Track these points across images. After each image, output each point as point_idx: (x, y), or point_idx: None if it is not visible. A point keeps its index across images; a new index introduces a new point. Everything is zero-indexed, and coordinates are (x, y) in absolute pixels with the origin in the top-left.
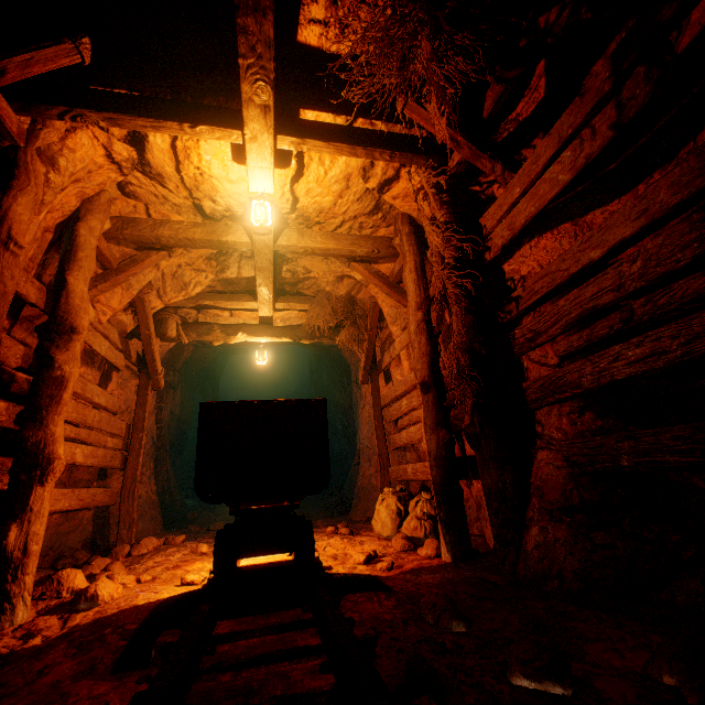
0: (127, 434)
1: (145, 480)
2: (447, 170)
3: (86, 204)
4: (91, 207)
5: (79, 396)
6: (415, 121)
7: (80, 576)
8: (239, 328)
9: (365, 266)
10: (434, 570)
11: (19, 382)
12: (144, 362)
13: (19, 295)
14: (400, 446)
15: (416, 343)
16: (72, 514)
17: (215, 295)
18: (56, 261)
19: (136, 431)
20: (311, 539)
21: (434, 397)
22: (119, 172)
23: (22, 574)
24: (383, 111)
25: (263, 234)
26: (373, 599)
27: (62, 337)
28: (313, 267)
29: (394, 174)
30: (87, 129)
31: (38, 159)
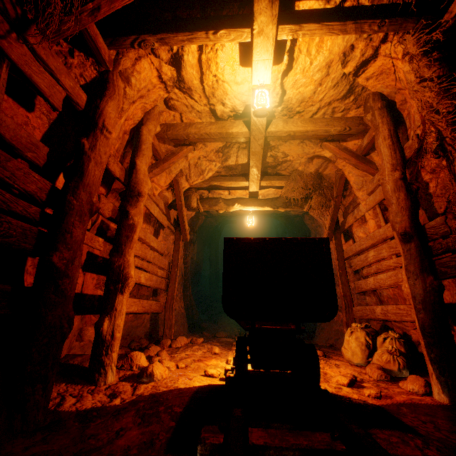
0: (168, 268)
1: (178, 299)
2: (440, 26)
3: (146, 115)
4: (149, 117)
5: (143, 240)
6: None
7: (143, 358)
8: (235, 201)
9: (335, 144)
10: (432, 409)
11: (111, 230)
12: (178, 223)
13: (110, 172)
14: (365, 290)
15: (394, 198)
16: (139, 316)
17: (220, 178)
18: (130, 154)
19: (173, 267)
20: (316, 361)
21: (417, 245)
22: (165, 90)
23: (111, 351)
24: None
25: (262, 116)
26: (409, 443)
27: (133, 199)
28: (290, 151)
29: (372, 53)
30: (147, 57)
31: (119, 78)
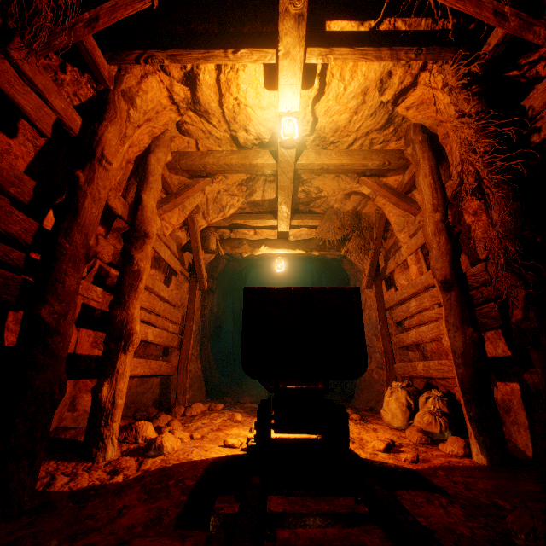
0: (182, 322)
1: (194, 359)
2: (479, 58)
3: (155, 141)
4: (158, 143)
5: (150, 289)
6: (448, 7)
7: (151, 428)
8: (262, 242)
9: (373, 179)
10: (469, 471)
11: (111, 278)
12: (193, 269)
13: (110, 208)
14: (407, 345)
15: (435, 243)
16: (146, 379)
17: (244, 215)
18: (135, 187)
19: (188, 320)
20: (345, 423)
21: (457, 294)
22: (177, 112)
23: (111, 421)
24: (413, 4)
25: (290, 147)
26: (433, 502)
27: (138, 241)
28: (324, 186)
29: (411, 81)
30: (155, 75)
31: (122, 99)
